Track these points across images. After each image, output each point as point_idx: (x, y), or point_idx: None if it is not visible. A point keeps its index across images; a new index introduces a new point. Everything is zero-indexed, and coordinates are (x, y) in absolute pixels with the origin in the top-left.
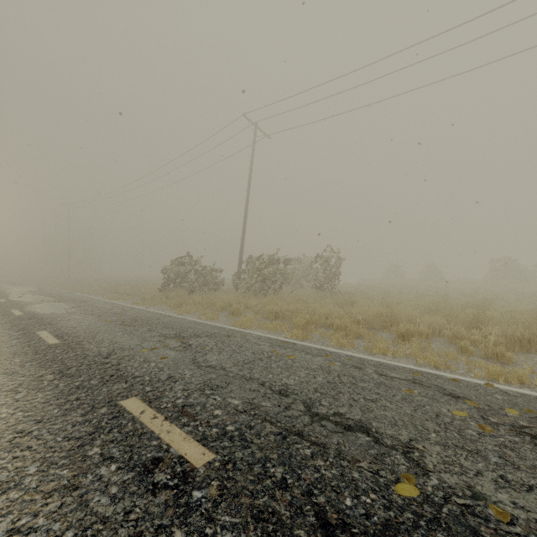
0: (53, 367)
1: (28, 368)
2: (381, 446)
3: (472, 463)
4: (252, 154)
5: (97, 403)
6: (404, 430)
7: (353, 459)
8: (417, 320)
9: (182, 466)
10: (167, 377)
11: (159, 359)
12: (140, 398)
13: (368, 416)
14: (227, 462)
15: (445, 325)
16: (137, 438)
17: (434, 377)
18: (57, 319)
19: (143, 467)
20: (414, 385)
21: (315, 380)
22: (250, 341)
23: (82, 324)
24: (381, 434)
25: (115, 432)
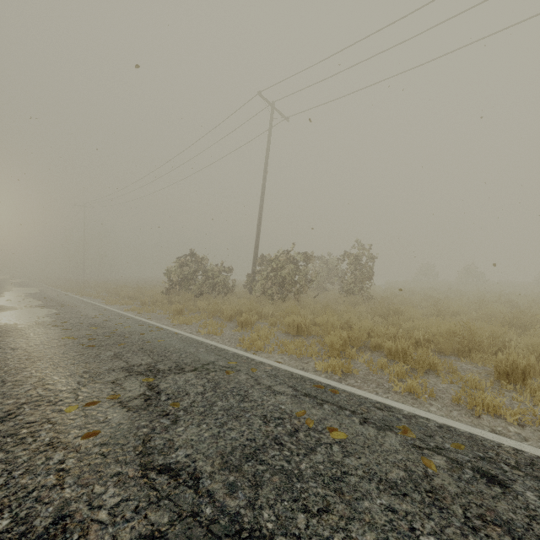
0: None
1: None
2: None
3: None
4: (268, 139)
5: None
6: None
7: None
8: (512, 343)
9: None
10: (52, 518)
11: (80, 437)
12: None
13: None
14: None
15: None
16: None
17: None
18: (10, 333)
19: None
20: None
21: None
22: (260, 382)
23: (32, 342)
24: None
25: None
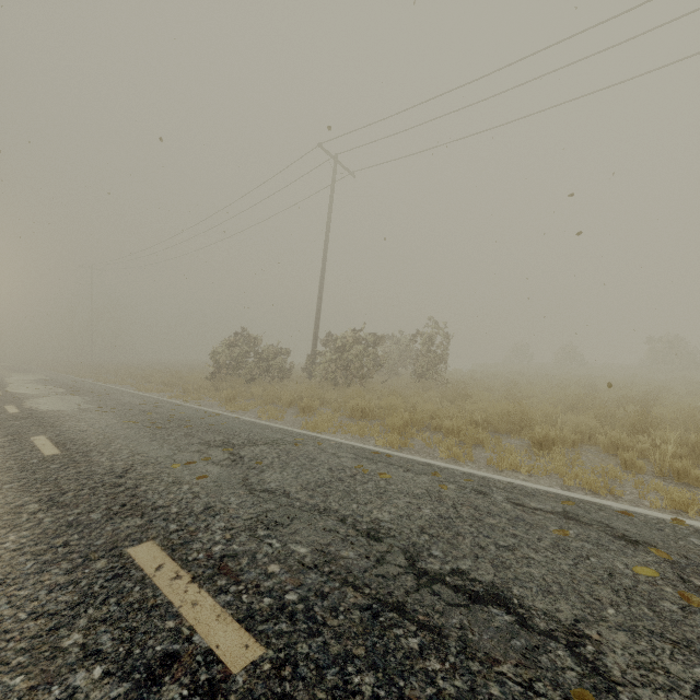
0: (41, 492)
1: (5, 493)
2: (531, 633)
3: (685, 667)
4: (330, 198)
5: (94, 551)
6: (564, 602)
7: (488, 658)
8: (558, 420)
9: (209, 670)
10: (203, 507)
11: (194, 479)
12: (159, 544)
13: (505, 576)
14: (283, 663)
15: (597, 429)
16: (144, 615)
17: (593, 507)
18: (63, 418)
19: (146, 672)
20: (566, 522)
21: (419, 513)
22: (326, 451)
23: (96, 426)
24: (528, 609)
25: (111, 604)
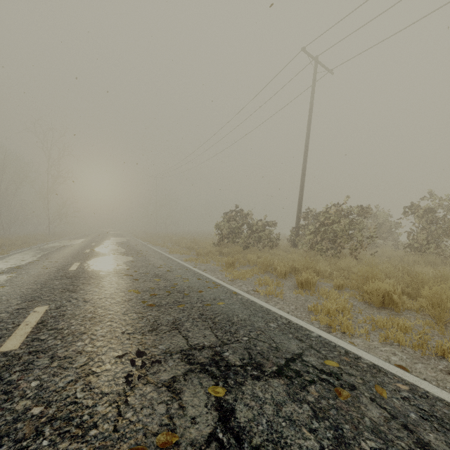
0: None
1: None
2: None
3: None
4: (311, 94)
5: None
6: None
7: None
8: None
9: None
10: None
11: None
12: None
13: None
14: None
15: None
16: None
17: None
18: (91, 280)
19: None
20: None
21: None
22: (424, 441)
23: (103, 294)
24: None
25: None
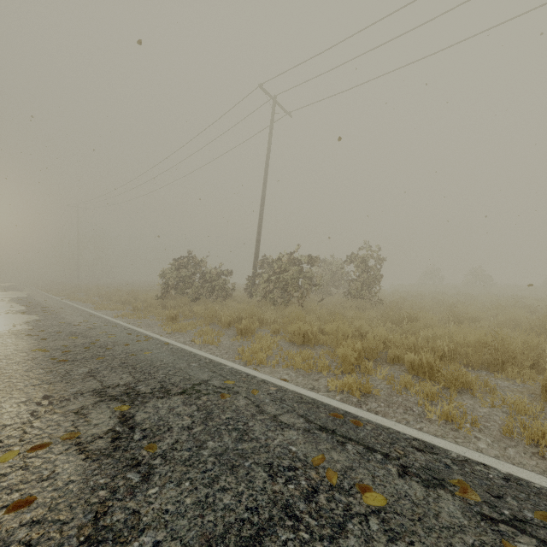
0: None
1: None
2: None
3: None
4: (269, 134)
5: None
6: None
7: None
8: None
9: None
10: None
11: (4, 509)
12: None
13: None
14: None
15: None
16: None
17: None
18: None
19: None
20: None
21: None
22: (263, 409)
23: None
24: None
25: None
